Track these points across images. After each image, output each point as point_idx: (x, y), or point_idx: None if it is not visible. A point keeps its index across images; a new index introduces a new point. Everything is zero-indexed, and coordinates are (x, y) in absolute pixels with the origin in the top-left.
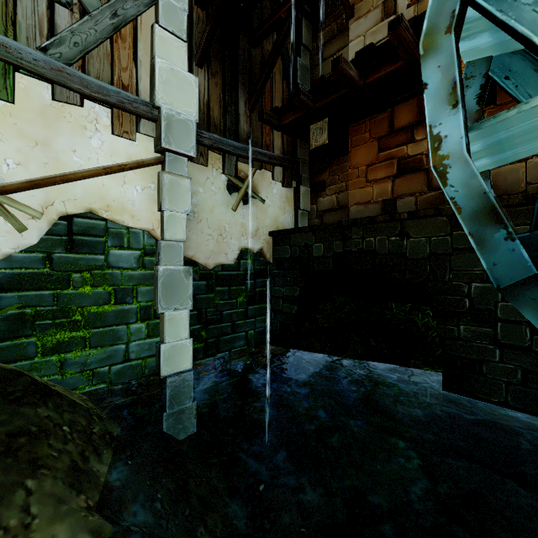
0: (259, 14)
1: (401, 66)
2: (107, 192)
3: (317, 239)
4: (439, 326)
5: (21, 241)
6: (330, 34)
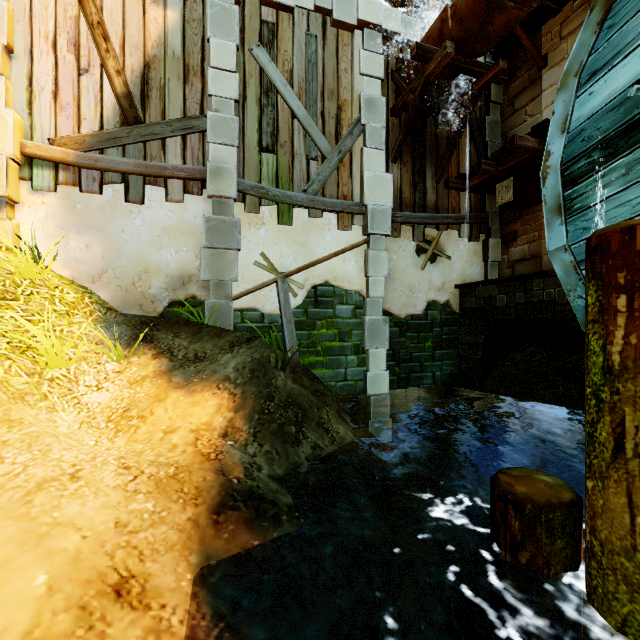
0: (445, 95)
1: None
2: (335, 268)
3: (500, 291)
4: None
5: (295, 302)
6: (522, 85)
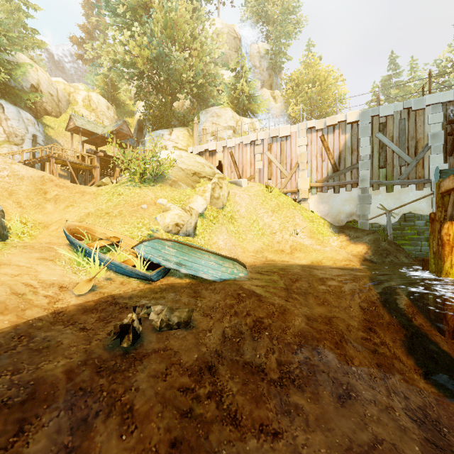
0: None
1: None
2: (414, 206)
3: None
4: None
5: (394, 220)
6: None
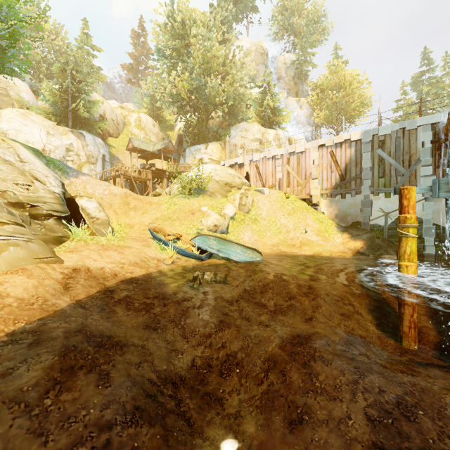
0: None
1: None
2: None
3: None
4: None
5: (391, 221)
6: None
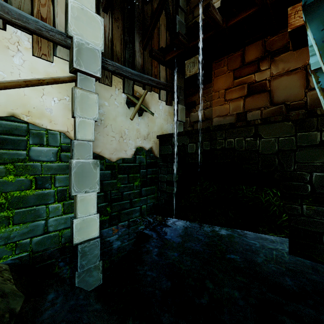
0: None
1: (254, 12)
2: (28, 100)
3: (191, 141)
4: (285, 205)
5: None
6: None
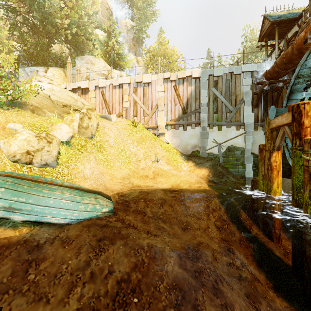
0: None
1: None
2: (234, 141)
3: None
4: None
5: (222, 151)
6: None
